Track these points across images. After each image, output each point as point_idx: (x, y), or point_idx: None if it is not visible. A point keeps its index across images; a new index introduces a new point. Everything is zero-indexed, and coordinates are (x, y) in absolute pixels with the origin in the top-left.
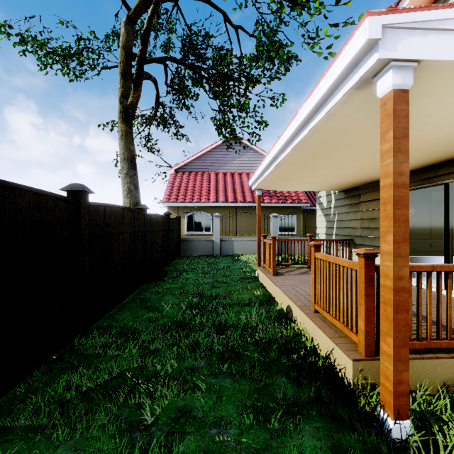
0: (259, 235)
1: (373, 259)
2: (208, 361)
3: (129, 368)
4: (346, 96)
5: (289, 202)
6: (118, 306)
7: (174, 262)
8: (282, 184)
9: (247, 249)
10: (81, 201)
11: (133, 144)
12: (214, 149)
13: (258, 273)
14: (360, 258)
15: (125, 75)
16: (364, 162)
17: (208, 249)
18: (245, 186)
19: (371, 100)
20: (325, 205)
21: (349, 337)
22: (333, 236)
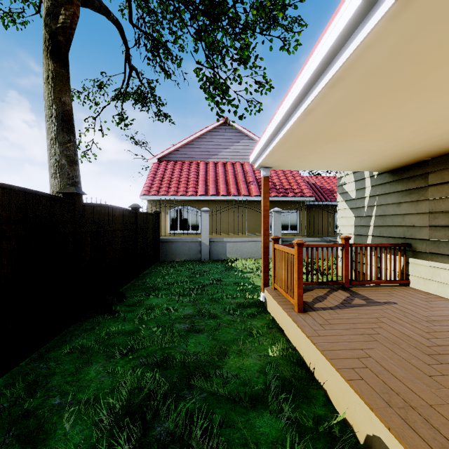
0: (267, 237)
1: None
2: None
3: None
4: None
5: (290, 195)
6: None
7: (147, 271)
8: (307, 153)
9: (242, 252)
10: None
11: (67, 93)
12: (203, 135)
13: (266, 298)
14: None
15: None
16: None
17: (195, 252)
18: (239, 177)
19: None
20: (353, 194)
21: None
22: (367, 238)
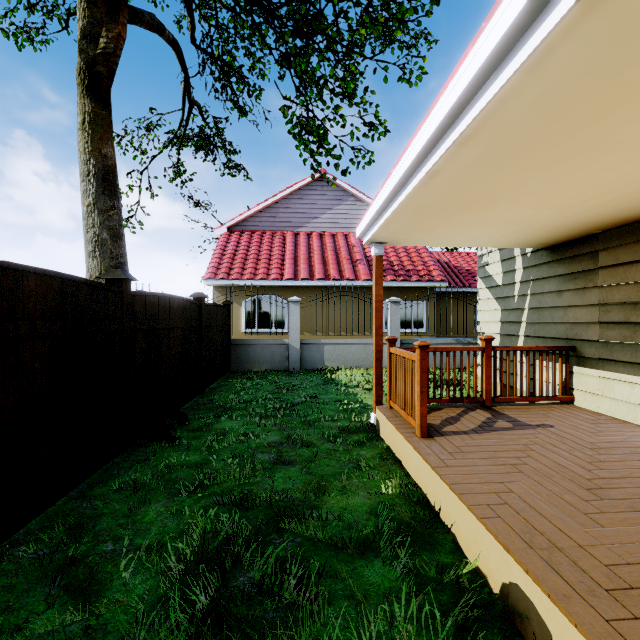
0: (379, 337)
1: None
2: None
3: None
4: None
5: (414, 280)
6: None
7: (215, 385)
8: (434, 225)
9: (346, 359)
10: None
11: (109, 143)
12: (292, 195)
13: (378, 420)
14: None
15: None
16: None
17: (280, 359)
18: (342, 253)
19: None
20: (498, 279)
21: None
22: (518, 339)
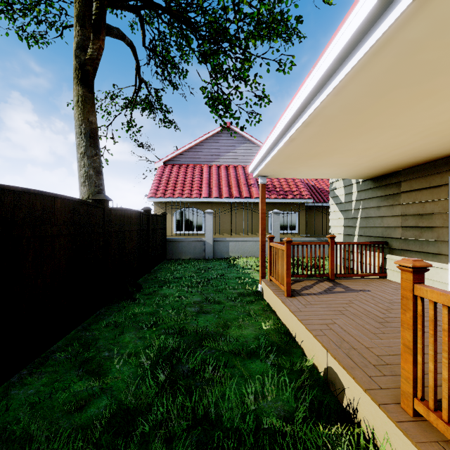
0: (264, 236)
1: None
2: None
3: None
4: None
5: (289, 198)
6: (38, 359)
7: (157, 267)
8: (297, 166)
9: (244, 251)
10: None
11: (93, 114)
12: (207, 140)
13: (262, 288)
14: None
15: (83, 19)
16: None
17: (199, 251)
18: (241, 180)
19: None
20: (342, 198)
21: None
22: (354, 237)
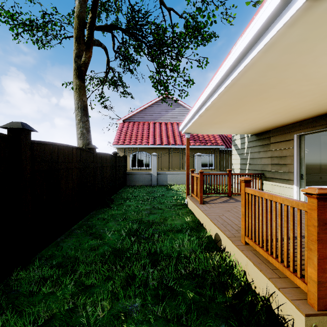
0: (188, 170)
1: (326, 200)
2: (142, 301)
3: (59, 312)
4: (299, 12)
5: (209, 144)
6: (67, 232)
7: (121, 190)
8: (207, 128)
9: (177, 180)
10: (22, 138)
11: (85, 96)
12: (152, 105)
13: (187, 201)
14: (309, 198)
15: (79, 39)
16: (283, 106)
17: (148, 180)
18: (176, 132)
19: (324, 20)
20: (239, 146)
21: (288, 278)
22: (246, 171)
